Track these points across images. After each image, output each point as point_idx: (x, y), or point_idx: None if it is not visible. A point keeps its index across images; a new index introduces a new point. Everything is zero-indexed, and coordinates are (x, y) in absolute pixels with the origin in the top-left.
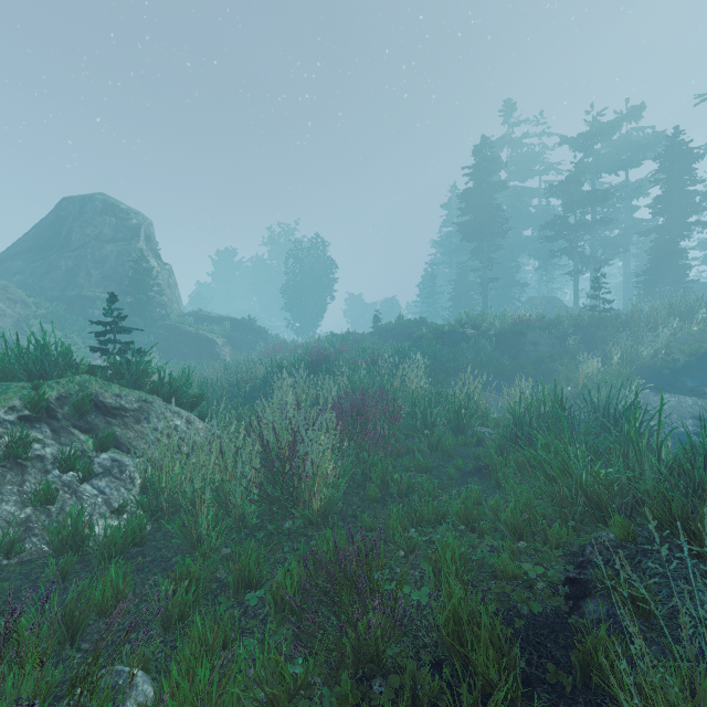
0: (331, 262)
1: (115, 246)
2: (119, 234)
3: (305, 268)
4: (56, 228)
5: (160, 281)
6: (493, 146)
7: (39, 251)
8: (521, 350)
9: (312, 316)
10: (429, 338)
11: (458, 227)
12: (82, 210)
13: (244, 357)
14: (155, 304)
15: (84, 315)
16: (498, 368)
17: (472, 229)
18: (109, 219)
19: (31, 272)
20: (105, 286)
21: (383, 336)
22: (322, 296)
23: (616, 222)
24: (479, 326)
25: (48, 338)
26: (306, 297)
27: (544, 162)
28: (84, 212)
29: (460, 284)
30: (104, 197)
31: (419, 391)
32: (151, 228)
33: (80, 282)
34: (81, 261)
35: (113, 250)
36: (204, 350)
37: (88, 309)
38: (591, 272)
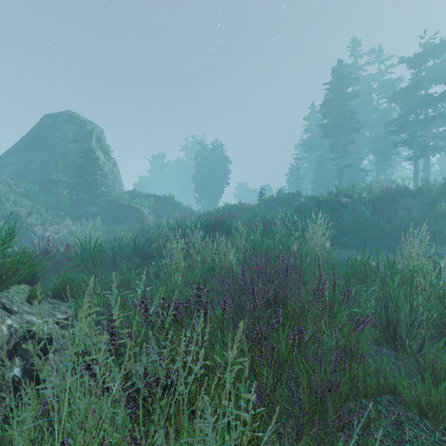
0: (227, 158)
1: (75, 145)
2: (78, 137)
3: (209, 163)
4: (38, 134)
5: (106, 169)
6: (347, 66)
7: (26, 150)
8: (395, 215)
9: (213, 196)
10: (309, 205)
11: (320, 128)
12: (55, 121)
13: (163, 223)
14: (101, 185)
15: (51, 192)
16: (379, 230)
17: (331, 128)
18: (72, 126)
19: (19, 163)
20: (67, 172)
21: (267, 206)
22: (220, 182)
23: (442, 122)
24: (351, 196)
25: (18, 208)
26: (209, 183)
27: (381, 82)
28: (56, 123)
29: (319, 171)
30: (70, 112)
31: (323, 253)
32: (102, 133)
33: (50, 170)
34: (51, 155)
35: (73, 147)
36: (135, 218)
37: (54, 189)
38: (424, 159)
